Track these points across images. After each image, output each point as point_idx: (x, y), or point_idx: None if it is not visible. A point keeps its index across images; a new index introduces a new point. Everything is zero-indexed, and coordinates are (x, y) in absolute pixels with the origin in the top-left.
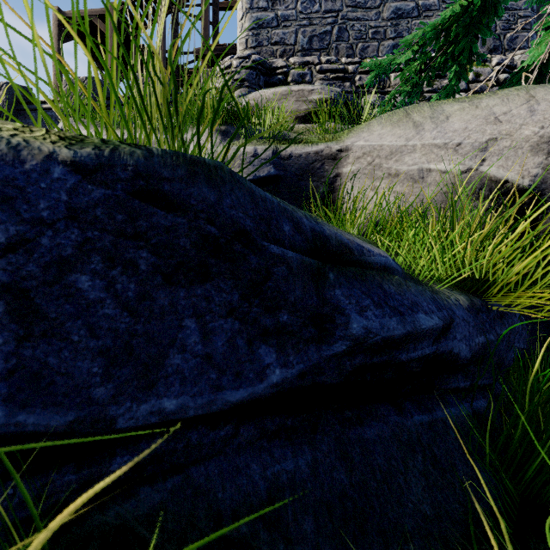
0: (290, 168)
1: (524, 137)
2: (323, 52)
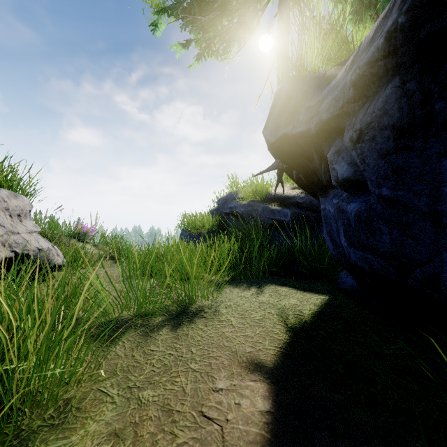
0: None
1: None
2: None
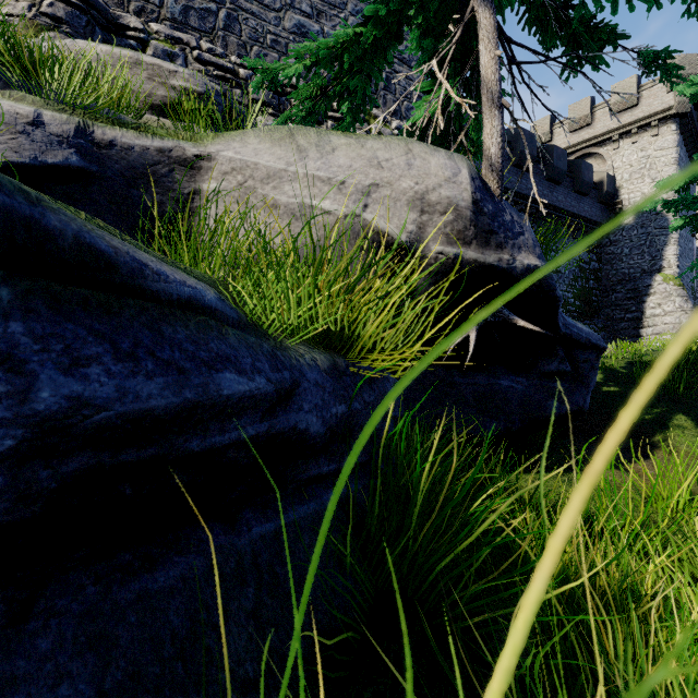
0: (111, 162)
1: (402, 190)
2: (205, 37)
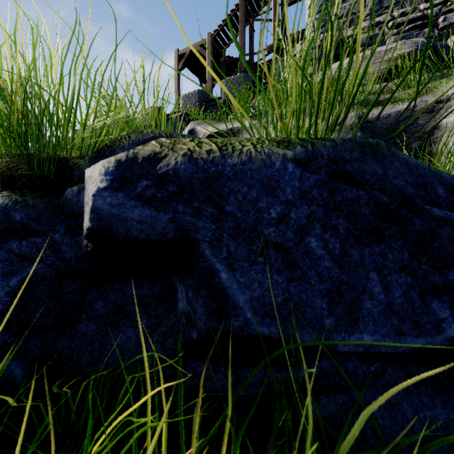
0: (377, 129)
1: None
2: (395, 7)
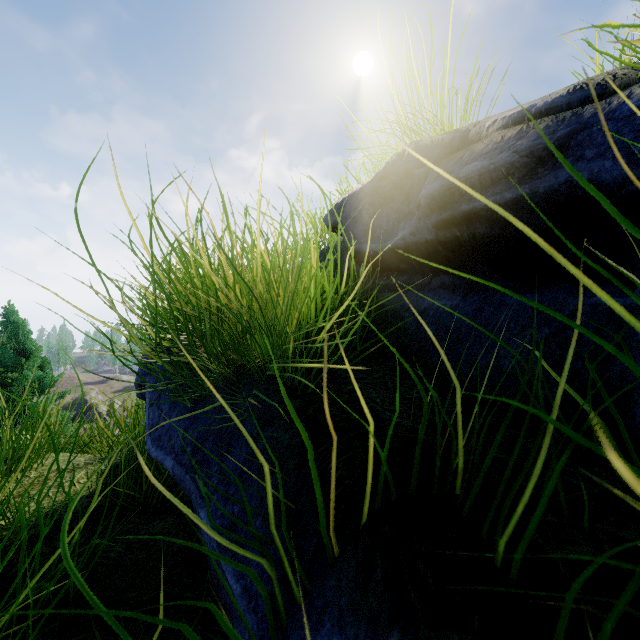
0: None
1: None
2: None
